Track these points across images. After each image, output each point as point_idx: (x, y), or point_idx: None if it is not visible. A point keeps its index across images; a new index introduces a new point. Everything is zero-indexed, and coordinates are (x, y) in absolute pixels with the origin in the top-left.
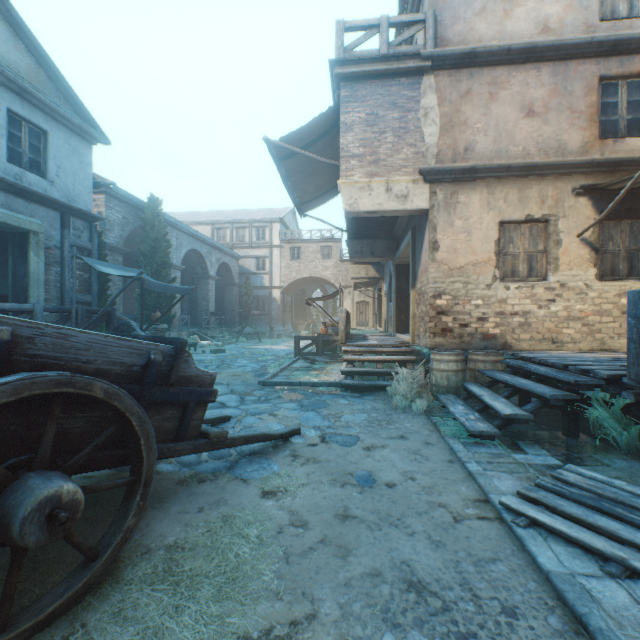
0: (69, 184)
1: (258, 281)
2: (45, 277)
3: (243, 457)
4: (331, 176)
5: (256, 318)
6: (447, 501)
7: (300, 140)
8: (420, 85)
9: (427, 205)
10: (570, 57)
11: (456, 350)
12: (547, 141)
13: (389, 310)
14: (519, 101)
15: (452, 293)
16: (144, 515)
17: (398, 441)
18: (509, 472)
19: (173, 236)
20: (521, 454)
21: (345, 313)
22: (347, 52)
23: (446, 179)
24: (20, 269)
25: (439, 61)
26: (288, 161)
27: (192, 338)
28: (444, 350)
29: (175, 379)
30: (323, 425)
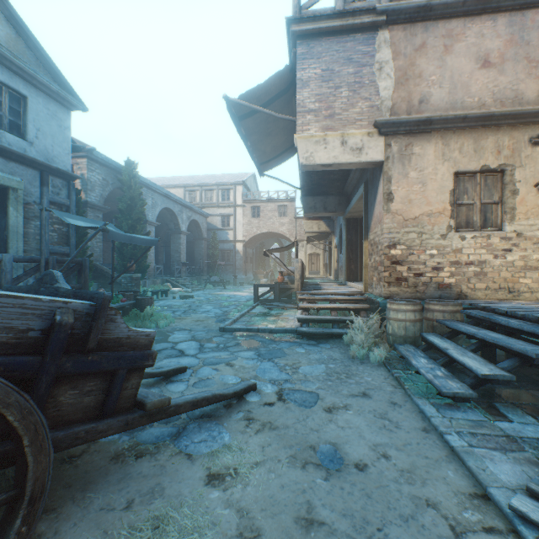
0: (48, 145)
1: (223, 236)
2: (24, 230)
3: (192, 420)
4: (287, 137)
5: (222, 268)
6: (436, 496)
7: (258, 99)
8: (375, 40)
9: (382, 157)
10: (527, 6)
11: (412, 299)
12: (503, 91)
13: (339, 260)
14: (474, 52)
15: (407, 243)
16: (57, 513)
17: (361, 400)
18: (501, 450)
19: (149, 196)
20: (505, 422)
21: (301, 263)
22: (303, 10)
23: (401, 131)
24: (0, 223)
25: (394, 15)
26: (247, 121)
27: (165, 285)
28: (400, 299)
29: (95, 344)
30: (280, 378)
